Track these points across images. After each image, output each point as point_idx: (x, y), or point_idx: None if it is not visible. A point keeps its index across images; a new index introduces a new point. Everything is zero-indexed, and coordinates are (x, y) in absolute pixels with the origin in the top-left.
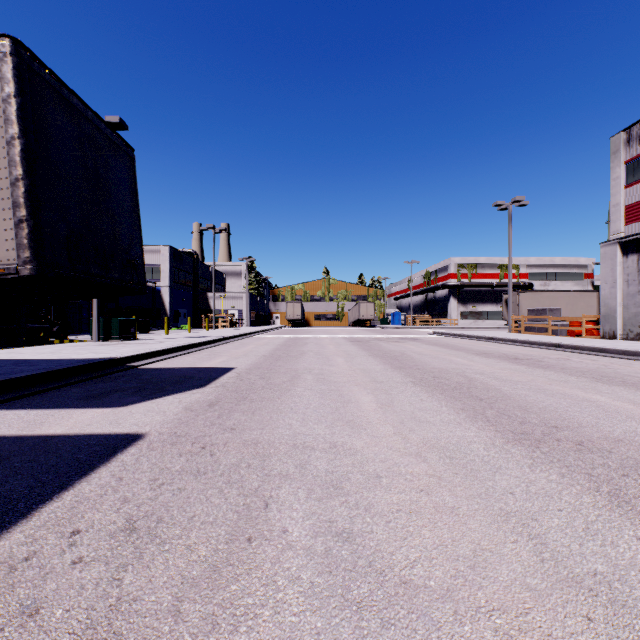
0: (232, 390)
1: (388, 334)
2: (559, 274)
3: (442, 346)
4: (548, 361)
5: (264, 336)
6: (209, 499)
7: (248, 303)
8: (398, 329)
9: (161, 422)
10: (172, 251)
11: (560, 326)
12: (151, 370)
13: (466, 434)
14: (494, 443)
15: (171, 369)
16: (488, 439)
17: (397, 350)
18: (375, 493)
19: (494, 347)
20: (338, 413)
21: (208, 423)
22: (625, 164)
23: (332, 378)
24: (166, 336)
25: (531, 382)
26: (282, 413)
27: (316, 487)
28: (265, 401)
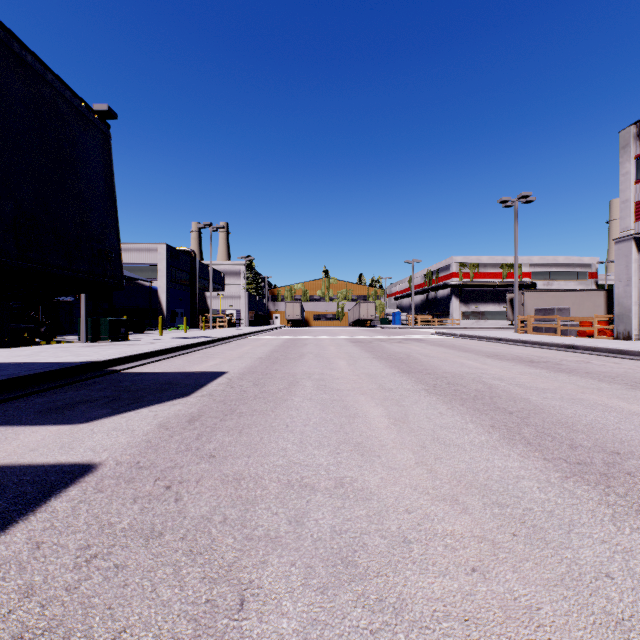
0: (219, 400)
1: (390, 334)
2: (562, 273)
3: (449, 347)
4: (568, 364)
5: (262, 336)
6: (156, 589)
7: (247, 303)
8: (399, 329)
9: (124, 446)
10: (169, 250)
11: (570, 326)
12: (134, 375)
13: (508, 464)
14: (549, 479)
15: (156, 374)
16: (539, 472)
17: (402, 352)
18: (405, 576)
19: (504, 348)
20: (343, 432)
21: (182, 447)
22: (635, 159)
23: (334, 385)
24: (160, 337)
25: (560, 390)
26: (275, 432)
27: (318, 563)
28: (256, 415)
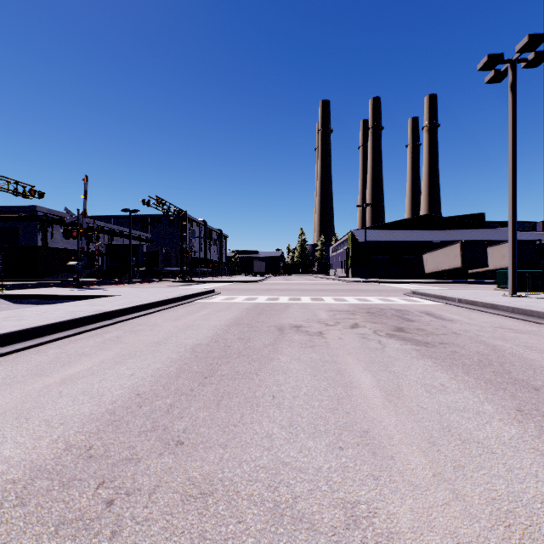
0: None
1: None
2: None
3: None
4: None
5: None
6: None
7: None
8: None
9: None
10: None
11: None
12: None
13: None
14: None
15: None
16: None
17: None
18: None
19: None
20: None
21: None
22: None
23: None
24: None
25: None
26: None
27: None
28: None
